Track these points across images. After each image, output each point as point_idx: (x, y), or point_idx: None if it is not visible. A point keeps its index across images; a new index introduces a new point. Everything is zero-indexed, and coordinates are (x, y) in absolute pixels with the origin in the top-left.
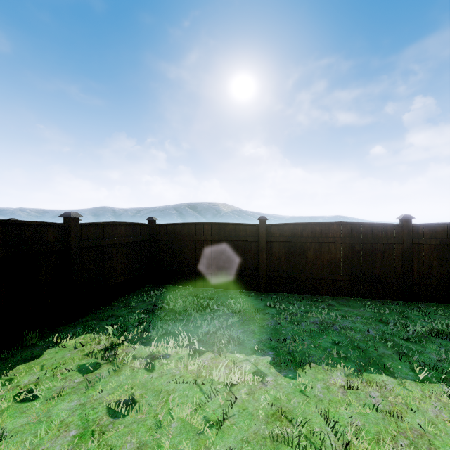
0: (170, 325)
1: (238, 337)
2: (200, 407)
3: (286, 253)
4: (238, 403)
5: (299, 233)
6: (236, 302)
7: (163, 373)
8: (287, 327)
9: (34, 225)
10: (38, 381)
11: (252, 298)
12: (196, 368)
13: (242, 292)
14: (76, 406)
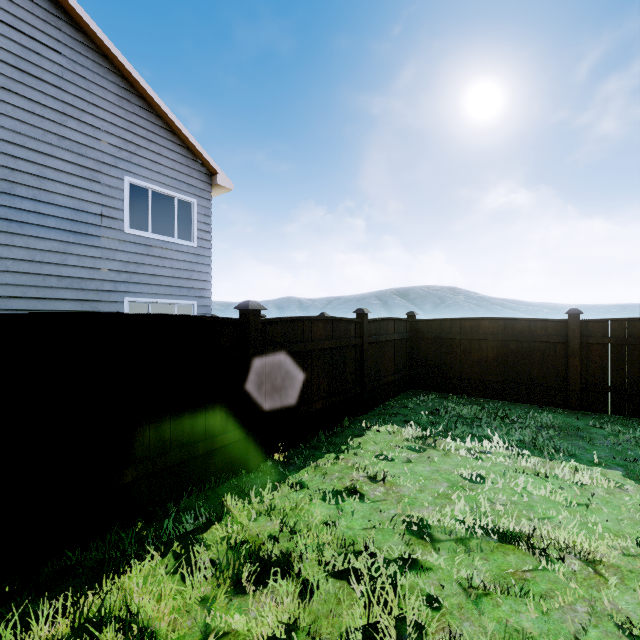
0: (474, 427)
1: (567, 449)
2: (554, 491)
3: (615, 360)
4: (597, 497)
5: (639, 332)
6: (540, 417)
7: (495, 464)
8: (634, 450)
9: (344, 321)
10: (381, 450)
11: (560, 415)
12: (530, 465)
13: (541, 408)
14: (432, 470)
